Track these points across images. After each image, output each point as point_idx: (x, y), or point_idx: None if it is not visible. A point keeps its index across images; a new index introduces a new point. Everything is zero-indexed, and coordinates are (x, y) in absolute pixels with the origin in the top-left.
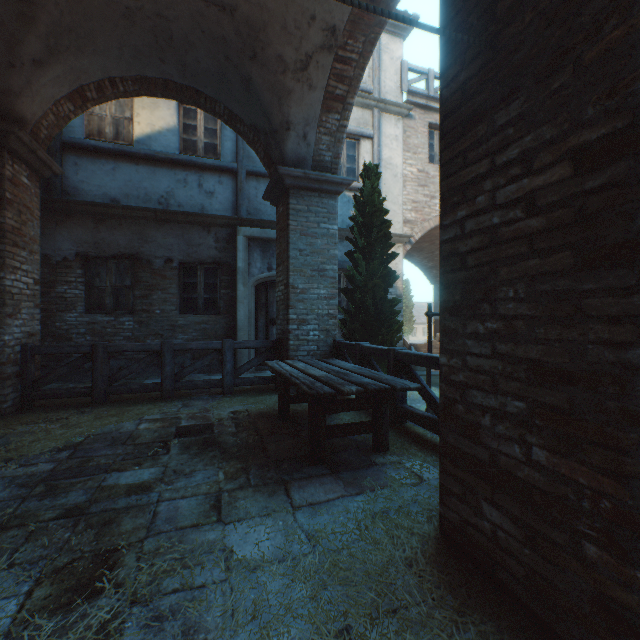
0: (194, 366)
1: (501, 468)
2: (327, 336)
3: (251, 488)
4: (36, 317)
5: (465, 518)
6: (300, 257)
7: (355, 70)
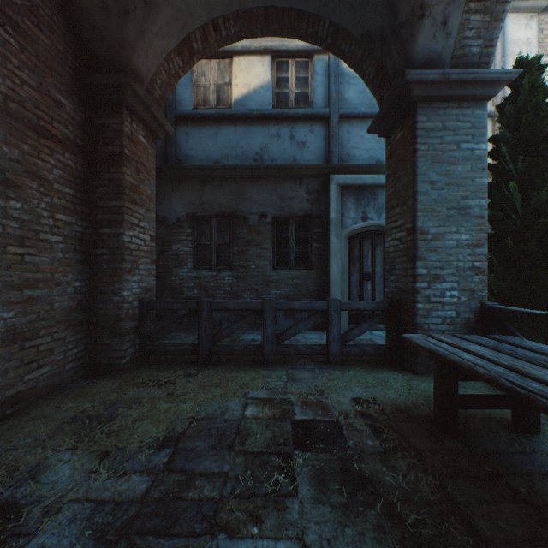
0: (296, 328)
1: None
2: (470, 298)
3: None
4: (152, 273)
5: None
6: (431, 192)
7: None
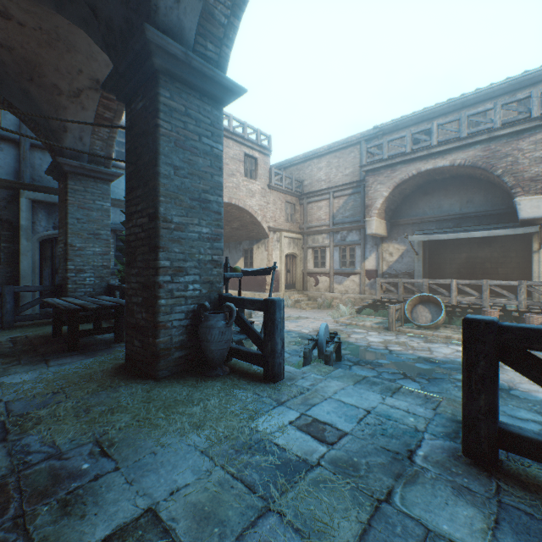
0: None
1: (138, 324)
2: (102, 281)
3: (21, 365)
4: None
5: (131, 349)
6: (78, 224)
7: (119, 106)
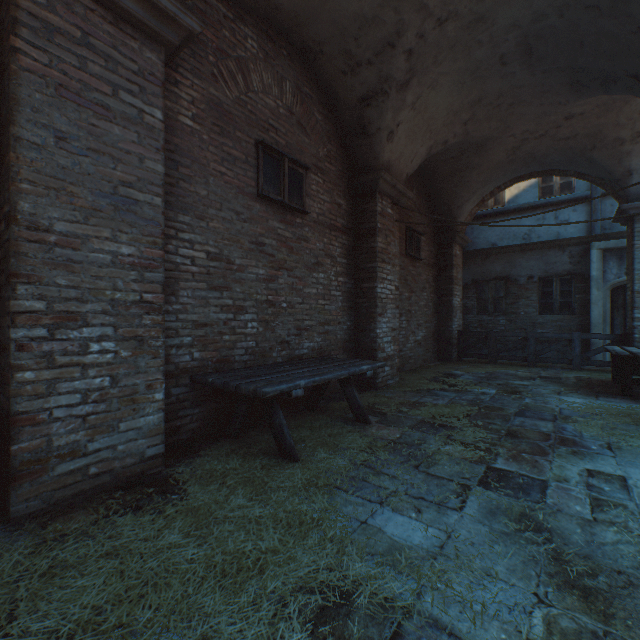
0: (549, 348)
1: None
2: None
3: (576, 393)
4: (460, 317)
5: None
6: None
7: None
